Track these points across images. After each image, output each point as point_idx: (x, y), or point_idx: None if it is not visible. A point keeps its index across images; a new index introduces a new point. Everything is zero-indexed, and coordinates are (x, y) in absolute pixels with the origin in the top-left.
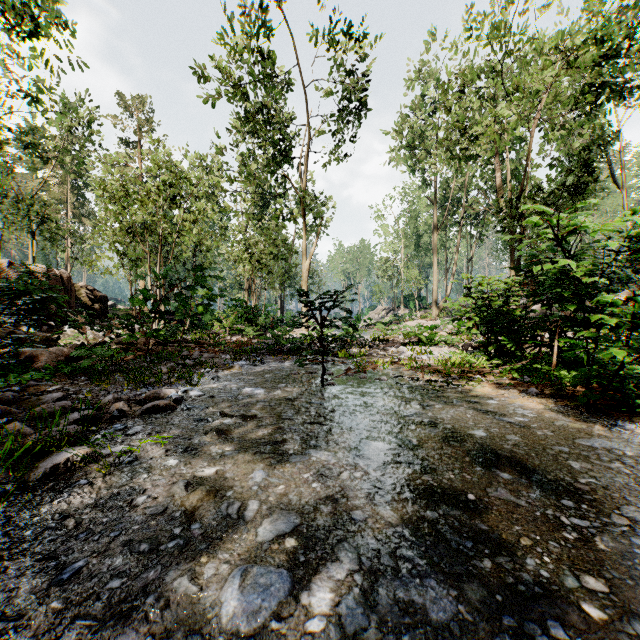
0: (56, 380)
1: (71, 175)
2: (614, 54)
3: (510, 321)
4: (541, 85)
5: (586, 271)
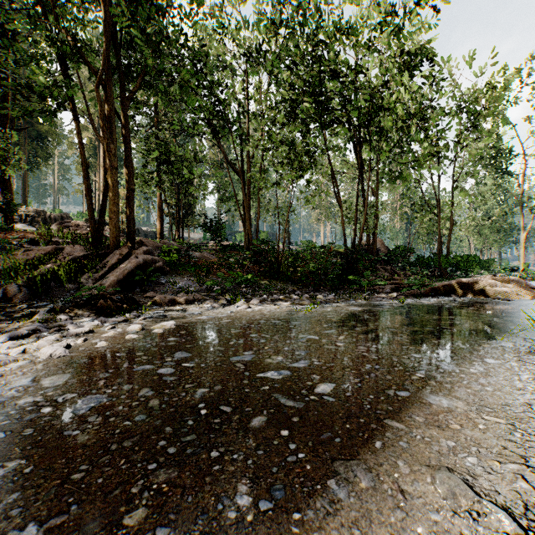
0: None
1: None
2: None
3: None
4: None
5: None
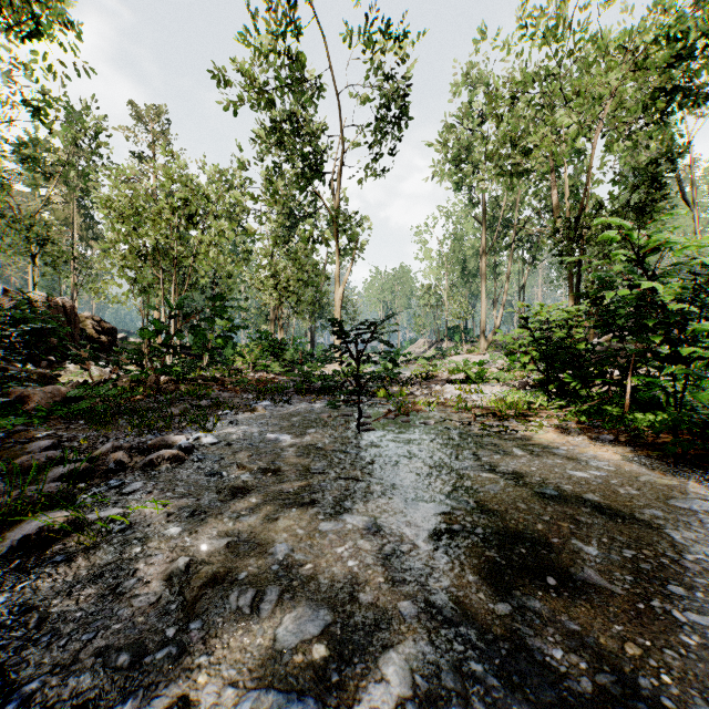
0: (49, 424)
1: (76, 192)
2: (686, 55)
3: (574, 356)
4: (604, 89)
5: (678, 295)
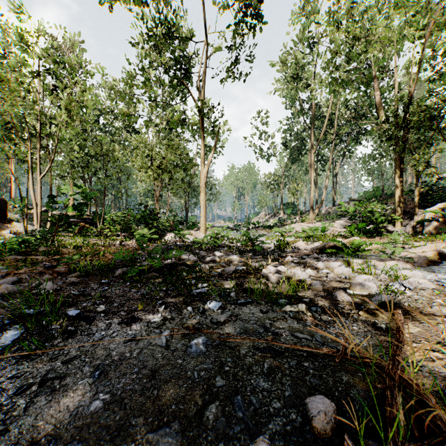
0: None
1: None
2: None
3: None
4: None
5: None
